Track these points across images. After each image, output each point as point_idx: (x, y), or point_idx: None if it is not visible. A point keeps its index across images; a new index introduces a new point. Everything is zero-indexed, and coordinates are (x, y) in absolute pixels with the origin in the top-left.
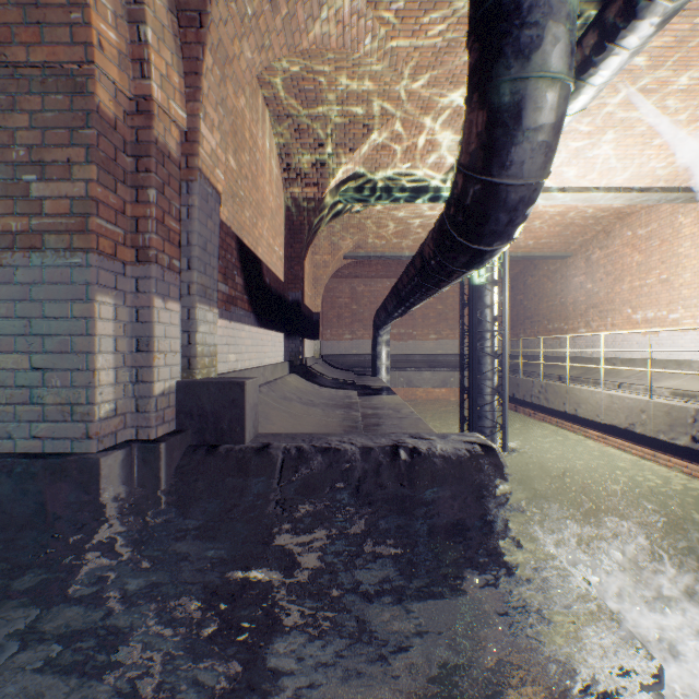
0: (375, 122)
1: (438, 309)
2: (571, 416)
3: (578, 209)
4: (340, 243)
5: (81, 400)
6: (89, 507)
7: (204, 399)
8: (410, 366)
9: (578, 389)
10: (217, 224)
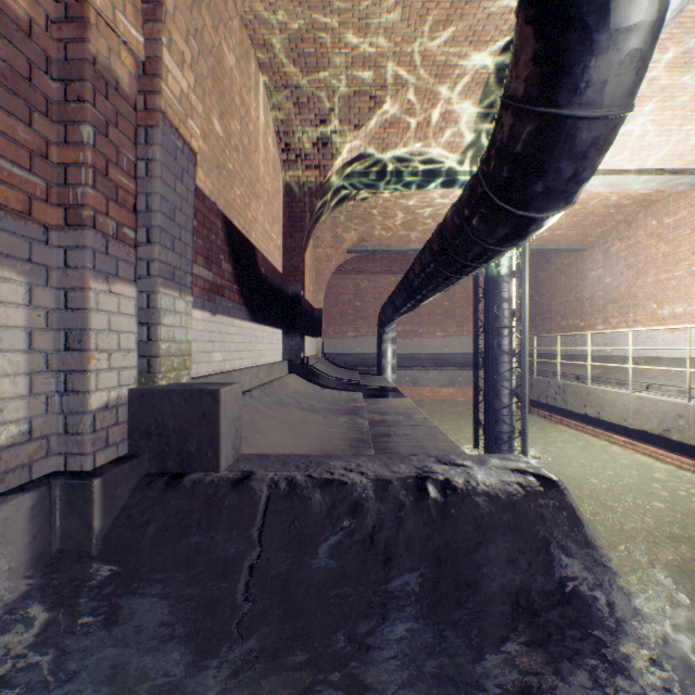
0: (383, 94)
1: (445, 306)
2: (593, 419)
3: (599, 196)
4: (343, 235)
5: None
6: None
7: (166, 412)
8: (415, 364)
9: (601, 390)
10: (191, 190)
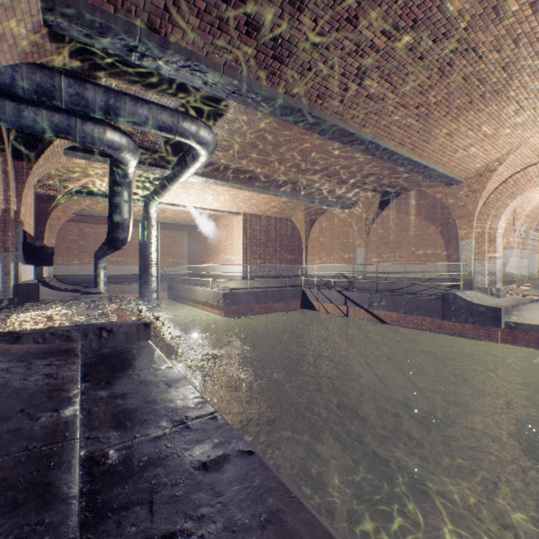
0: (90, 174)
1: None
2: (196, 301)
3: None
4: (71, 207)
5: None
6: (1, 311)
7: (25, 288)
8: (124, 281)
9: (197, 288)
10: (23, 234)
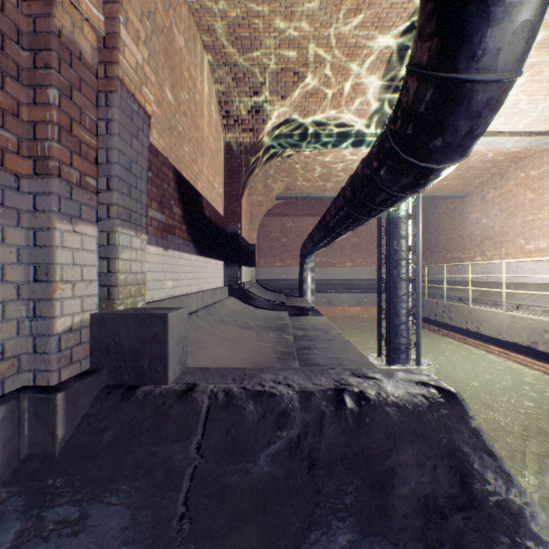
0: (304, 70)
1: (353, 241)
2: (473, 333)
3: (478, 153)
4: (272, 185)
5: None
6: None
7: (122, 334)
8: (330, 288)
9: (480, 310)
10: (146, 146)
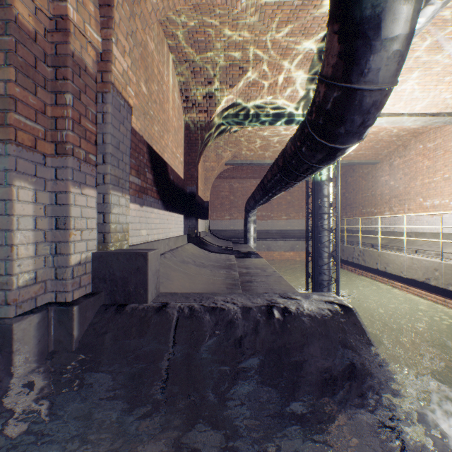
0: (247, 66)
1: (288, 199)
2: (382, 272)
3: (386, 129)
4: (222, 154)
5: (0, 271)
6: (2, 367)
7: (115, 267)
8: (269, 237)
9: (387, 253)
10: (129, 130)
